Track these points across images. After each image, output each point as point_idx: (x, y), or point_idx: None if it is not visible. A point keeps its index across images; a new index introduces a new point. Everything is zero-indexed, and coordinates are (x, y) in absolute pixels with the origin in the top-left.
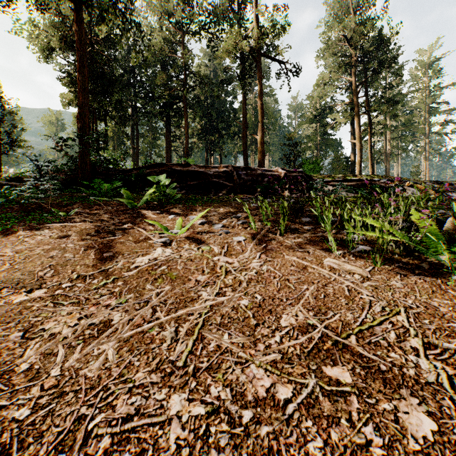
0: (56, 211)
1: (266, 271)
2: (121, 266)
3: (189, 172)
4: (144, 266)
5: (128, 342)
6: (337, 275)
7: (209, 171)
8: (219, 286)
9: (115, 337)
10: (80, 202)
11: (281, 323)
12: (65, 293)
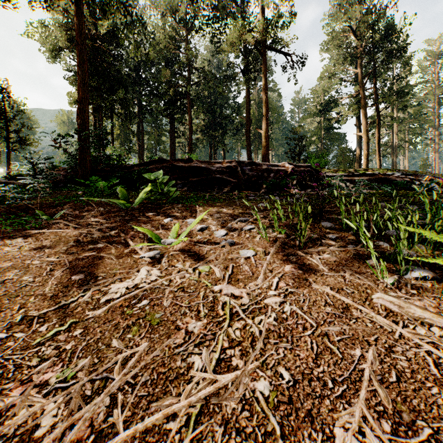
0: (41, 213)
1: (290, 315)
2: (88, 298)
3: (191, 168)
4: (117, 301)
5: None
6: (401, 325)
7: (212, 166)
8: (220, 344)
9: None
10: (73, 202)
11: None
12: None
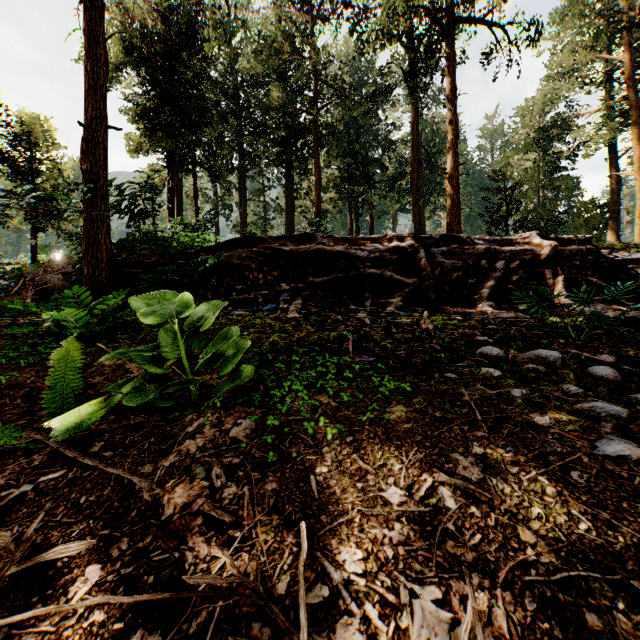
0: None
1: None
2: None
3: (310, 255)
4: None
5: None
6: None
7: (359, 249)
8: None
9: None
10: None
11: None
12: None
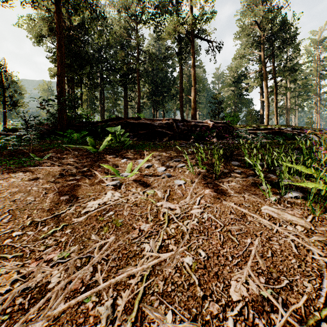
0: (33, 156)
1: (207, 220)
2: (73, 210)
3: (139, 124)
4: (93, 212)
5: (58, 320)
6: (278, 225)
7: (155, 123)
8: (161, 237)
9: (44, 314)
10: (55, 148)
11: (231, 294)
12: (12, 244)
